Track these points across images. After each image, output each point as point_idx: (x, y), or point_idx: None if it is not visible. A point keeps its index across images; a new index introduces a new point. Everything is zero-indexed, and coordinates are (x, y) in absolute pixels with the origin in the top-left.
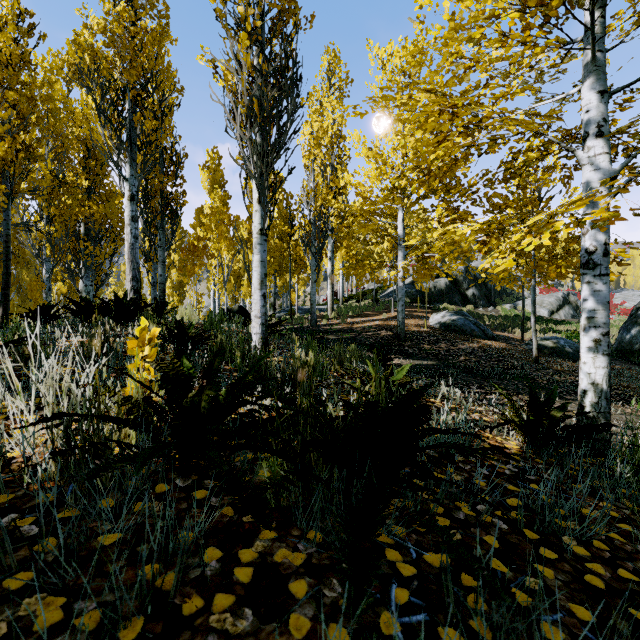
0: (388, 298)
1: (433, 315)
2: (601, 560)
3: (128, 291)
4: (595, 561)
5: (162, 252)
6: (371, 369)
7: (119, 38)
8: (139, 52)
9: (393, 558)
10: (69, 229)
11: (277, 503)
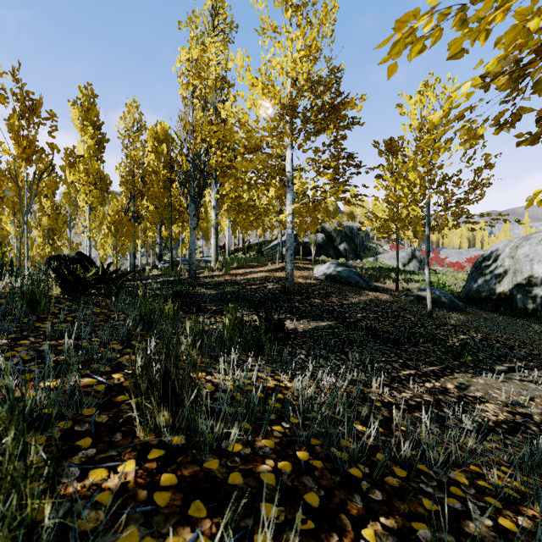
0: (272, 251)
1: (317, 266)
2: None
3: None
4: None
5: None
6: None
7: None
8: None
9: None
10: None
11: None
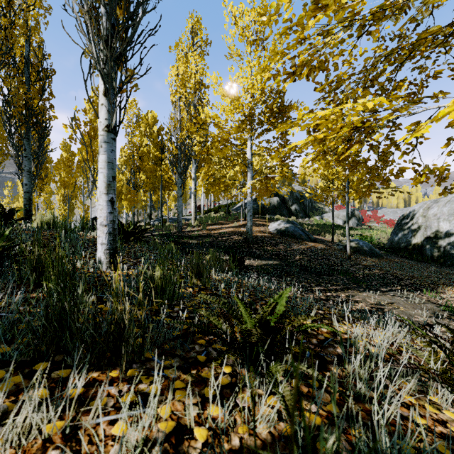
0: (237, 211)
1: (271, 223)
2: None
3: None
4: None
5: (27, 162)
6: (241, 309)
7: None
8: None
9: None
10: None
11: None
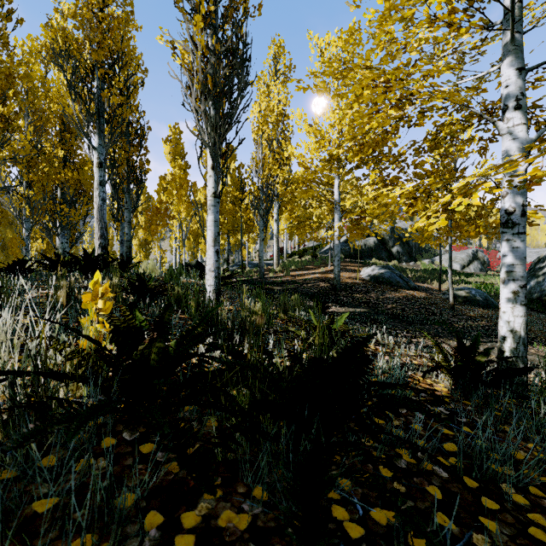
0: (325, 254)
1: (364, 269)
2: (540, 508)
3: (97, 247)
4: (535, 510)
5: (128, 213)
6: (313, 318)
7: (88, 22)
8: (106, 35)
9: (340, 516)
10: (47, 193)
11: (223, 456)
